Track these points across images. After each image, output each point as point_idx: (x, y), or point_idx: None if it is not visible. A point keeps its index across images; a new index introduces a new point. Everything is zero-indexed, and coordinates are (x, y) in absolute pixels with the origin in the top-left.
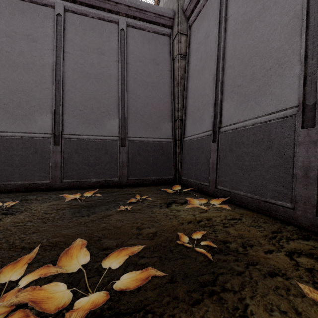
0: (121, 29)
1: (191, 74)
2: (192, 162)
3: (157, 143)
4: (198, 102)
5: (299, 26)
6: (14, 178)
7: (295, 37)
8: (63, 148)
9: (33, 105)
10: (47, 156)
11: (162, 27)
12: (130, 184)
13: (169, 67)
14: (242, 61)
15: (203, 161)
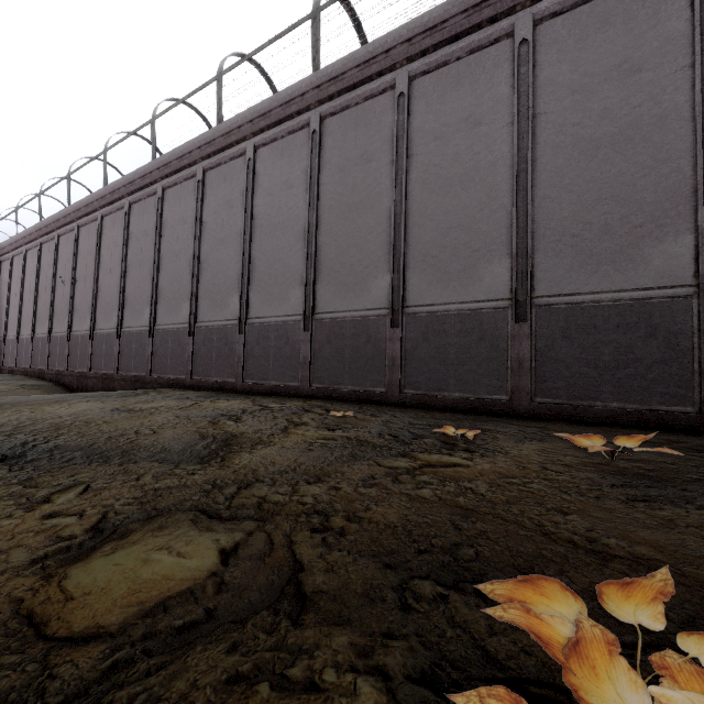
0: None
1: None
2: None
3: None
4: None
5: None
6: (447, 386)
7: None
8: (534, 328)
9: (476, 247)
10: (503, 346)
11: None
12: None
13: None
14: None
15: None
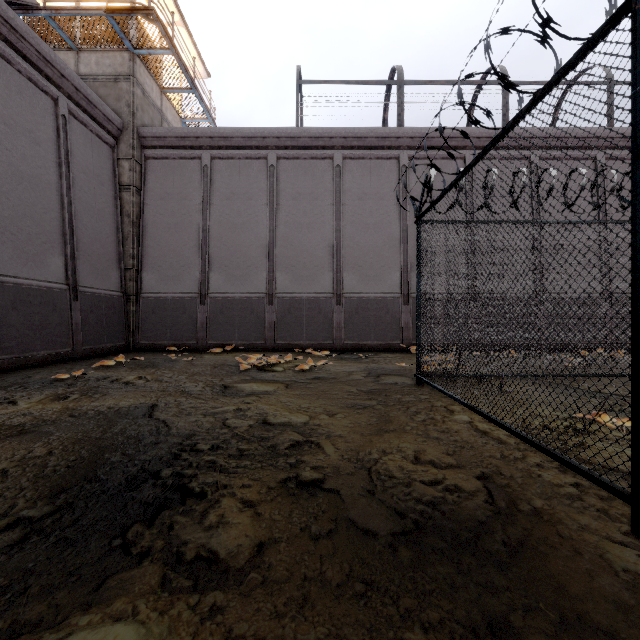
0: (61, 113)
1: (152, 219)
2: (165, 322)
3: (109, 298)
4: (170, 259)
5: (265, 253)
6: None
7: (263, 257)
8: None
9: None
10: None
11: (107, 133)
12: (86, 355)
13: (114, 192)
14: (229, 249)
15: (186, 321)
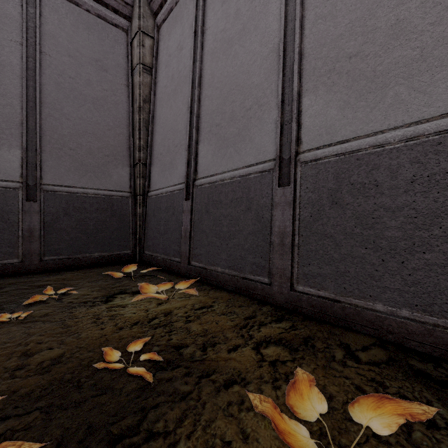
0: None
1: (159, 98)
2: (159, 228)
3: (103, 198)
4: (168, 141)
5: (278, 63)
6: None
7: (274, 75)
8: None
9: None
10: None
11: (113, 13)
12: (47, 268)
13: (125, 79)
14: (221, 92)
15: (174, 226)
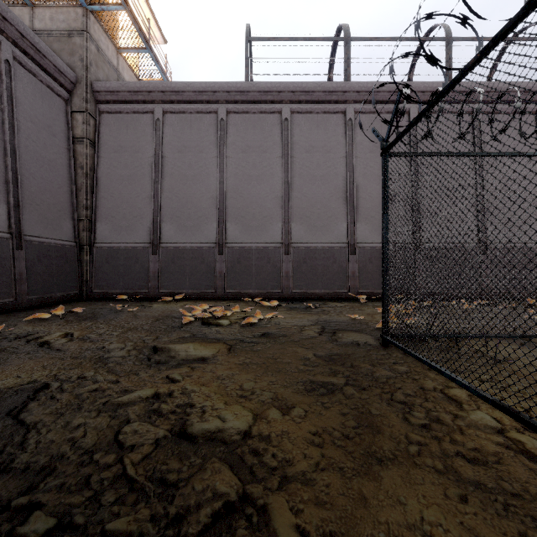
0: (4, 58)
1: (105, 172)
2: (118, 271)
3: (60, 247)
4: (123, 210)
5: (215, 204)
6: None
7: (214, 208)
8: None
9: None
10: None
11: (59, 86)
12: (32, 305)
13: (67, 144)
14: (181, 201)
15: (138, 270)
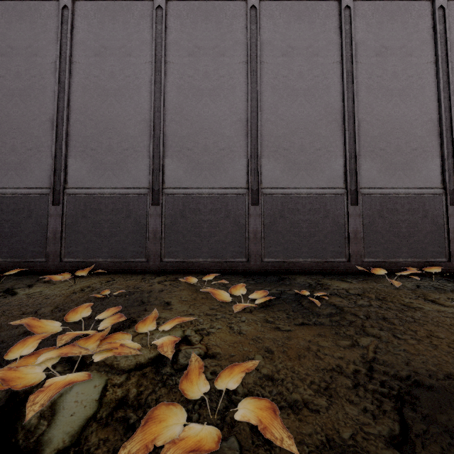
0: None
1: None
2: (1, 231)
3: None
4: (12, 139)
5: (148, 130)
6: None
7: (146, 136)
8: None
9: None
10: None
11: None
12: None
13: None
14: (97, 125)
15: (32, 229)
